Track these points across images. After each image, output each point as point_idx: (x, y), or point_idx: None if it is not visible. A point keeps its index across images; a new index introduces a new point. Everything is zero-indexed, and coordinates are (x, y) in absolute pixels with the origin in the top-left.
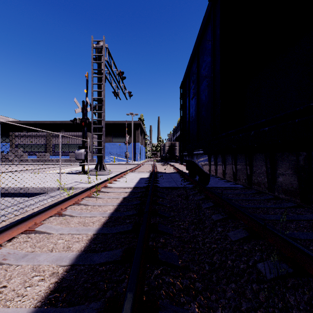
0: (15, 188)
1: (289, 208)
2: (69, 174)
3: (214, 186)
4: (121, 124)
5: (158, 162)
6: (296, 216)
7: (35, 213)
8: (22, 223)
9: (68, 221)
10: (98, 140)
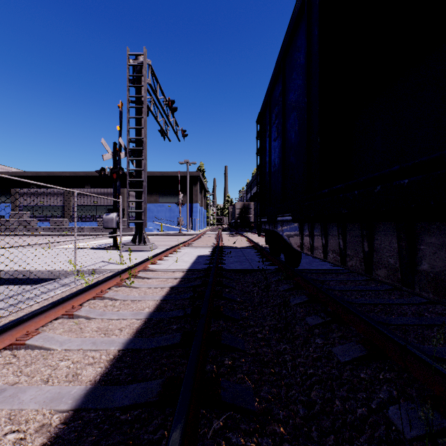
0: (11, 271)
1: (423, 304)
2: (94, 250)
3: (308, 269)
4: (171, 177)
5: (224, 231)
6: (437, 319)
7: (29, 315)
8: (4, 332)
9: (82, 327)
10: (136, 200)
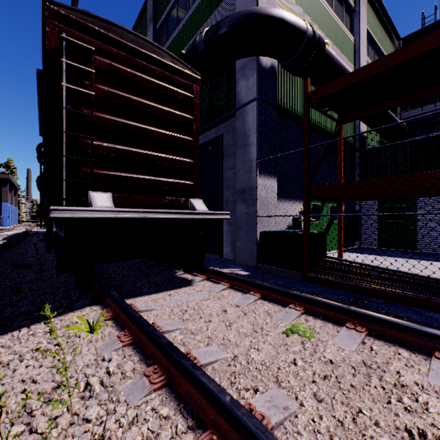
0: None
1: None
2: None
3: None
4: None
5: (38, 226)
6: None
7: None
8: None
9: None
10: None
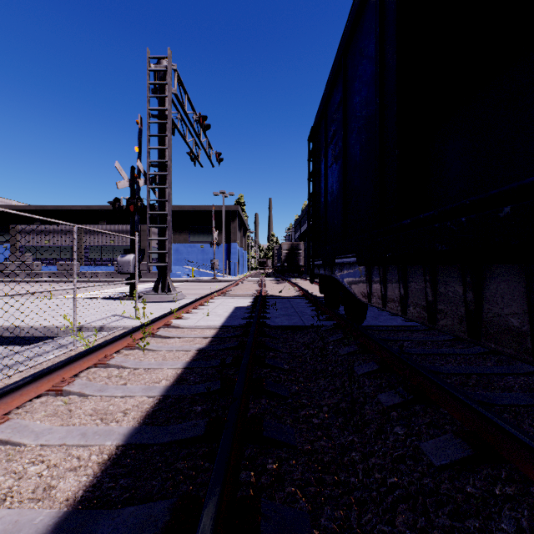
0: None
1: (532, 374)
2: (106, 300)
3: (374, 324)
4: (204, 212)
5: (268, 276)
6: None
7: None
8: None
9: (72, 408)
10: (159, 238)
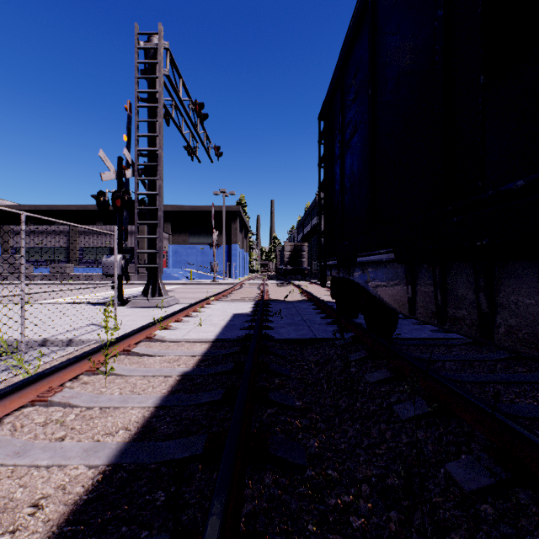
0: None
1: None
2: (90, 306)
3: (399, 337)
4: (204, 212)
5: (271, 279)
6: None
7: None
8: None
9: None
10: (149, 236)
